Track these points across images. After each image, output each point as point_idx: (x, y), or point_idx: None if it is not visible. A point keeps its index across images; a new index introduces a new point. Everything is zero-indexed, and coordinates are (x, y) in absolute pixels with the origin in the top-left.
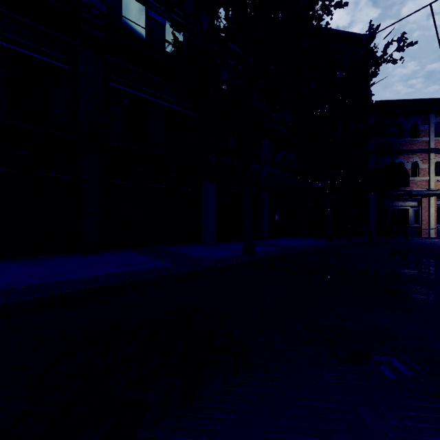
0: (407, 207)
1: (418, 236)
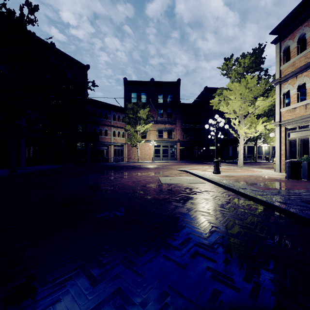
0: (103, 149)
1: (107, 162)
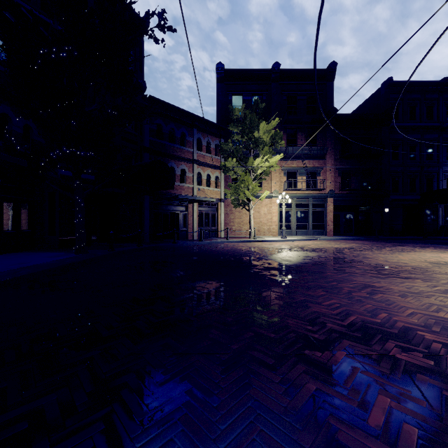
0: (177, 211)
1: (186, 239)
